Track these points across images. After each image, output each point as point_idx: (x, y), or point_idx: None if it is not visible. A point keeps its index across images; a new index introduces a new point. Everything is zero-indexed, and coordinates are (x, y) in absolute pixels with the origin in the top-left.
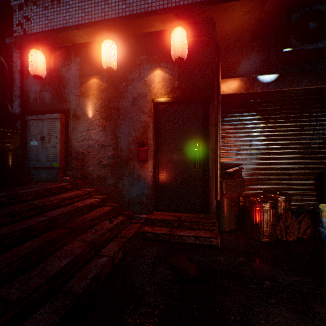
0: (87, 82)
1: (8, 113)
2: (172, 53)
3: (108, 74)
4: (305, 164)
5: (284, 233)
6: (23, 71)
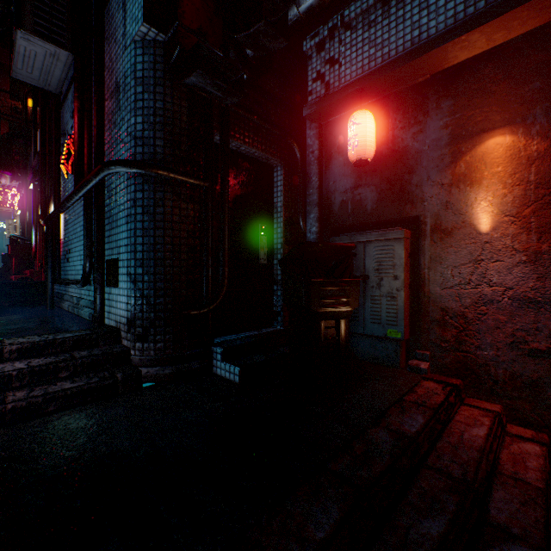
0: (473, 150)
1: (342, 246)
2: None
3: (548, 115)
4: None
5: None
6: (321, 157)
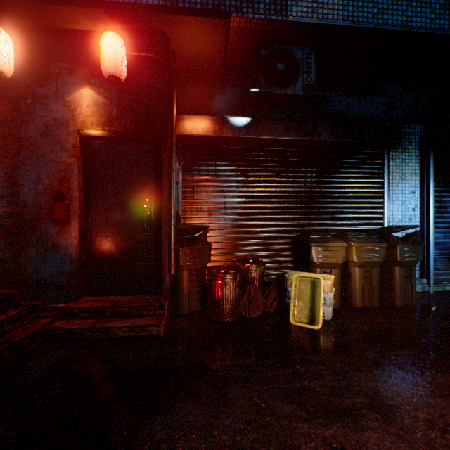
0: None
1: None
2: (102, 67)
3: None
4: (283, 226)
5: (248, 309)
6: None
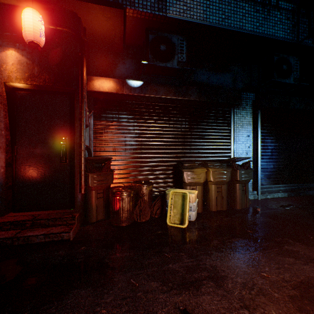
0: None
1: None
2: (23, 35)
3: None
4: (166, 158)
5: (139, 216)
6: None
